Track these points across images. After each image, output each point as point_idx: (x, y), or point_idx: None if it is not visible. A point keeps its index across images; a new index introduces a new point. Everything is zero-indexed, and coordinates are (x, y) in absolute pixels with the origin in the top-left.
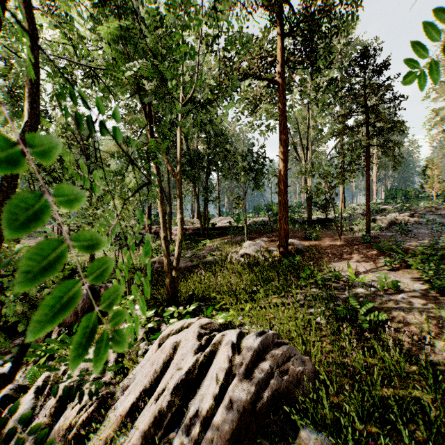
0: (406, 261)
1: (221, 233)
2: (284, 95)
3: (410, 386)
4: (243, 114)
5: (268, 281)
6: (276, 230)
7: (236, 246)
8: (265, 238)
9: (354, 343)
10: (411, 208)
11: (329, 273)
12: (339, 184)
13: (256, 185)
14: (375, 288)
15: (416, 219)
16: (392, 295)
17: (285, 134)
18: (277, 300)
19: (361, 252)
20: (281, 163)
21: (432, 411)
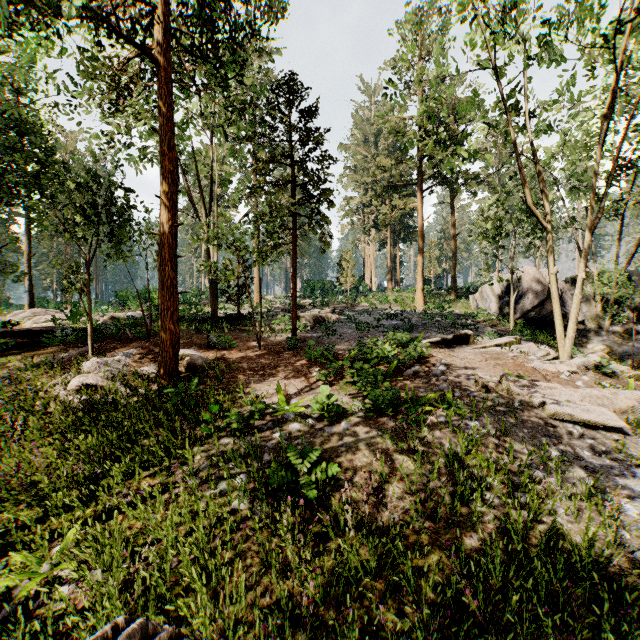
0: (340, 371)
1: (30, 342)
2: (170, 90)
3: (388, 594)
4: (72, 80)
5: (134, 439)
6: (157, 334)
7: (67, 369)
8: (134, 349)
9: (302, 539)
10: (331, 304)
11: (251, 407)
12: (259, 263)
13: (116, 248)
14: (313, 419)
15: (338, 316)
16: (334, 424)
17: (173, 161)
18: (152, 480)
19: (289, 363)
20: (166, 212)
21: (423, 634)
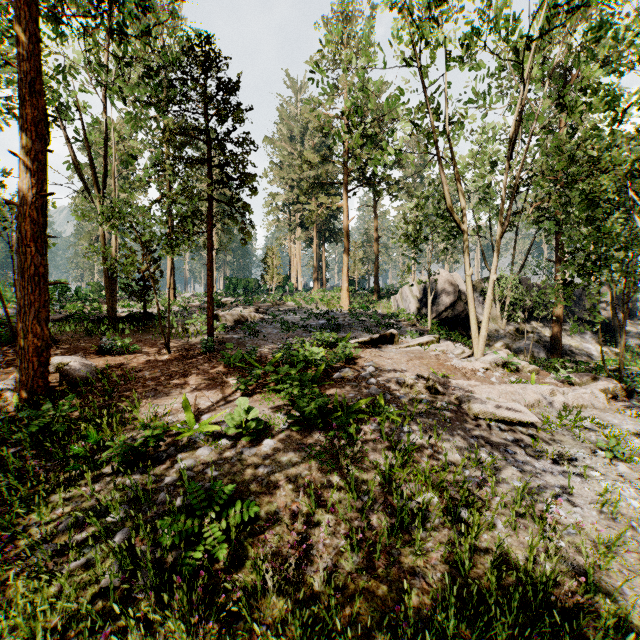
0: (263, 377)
1: None
2: (35, 15)
3: None
4: None
5: None
6: None
7: None
8: None
9: (201, 630)
10: (255, 303)
11: (144, 432)
12: (166, 253)
13: None
14: (228, 439)
15: (262, 315)
16: (254, 444)
17: (39, 109)
18: None
19: (203, 370)
20: (28, 176)
21: None
